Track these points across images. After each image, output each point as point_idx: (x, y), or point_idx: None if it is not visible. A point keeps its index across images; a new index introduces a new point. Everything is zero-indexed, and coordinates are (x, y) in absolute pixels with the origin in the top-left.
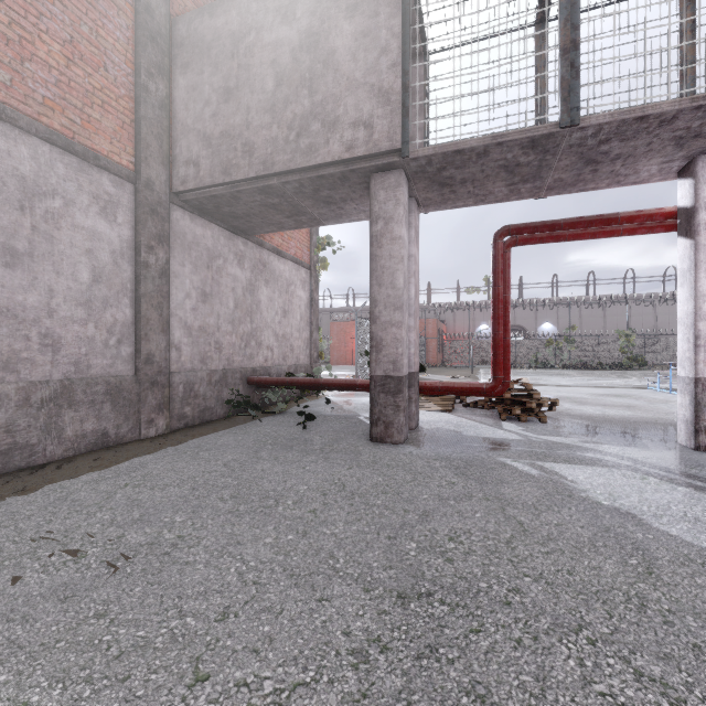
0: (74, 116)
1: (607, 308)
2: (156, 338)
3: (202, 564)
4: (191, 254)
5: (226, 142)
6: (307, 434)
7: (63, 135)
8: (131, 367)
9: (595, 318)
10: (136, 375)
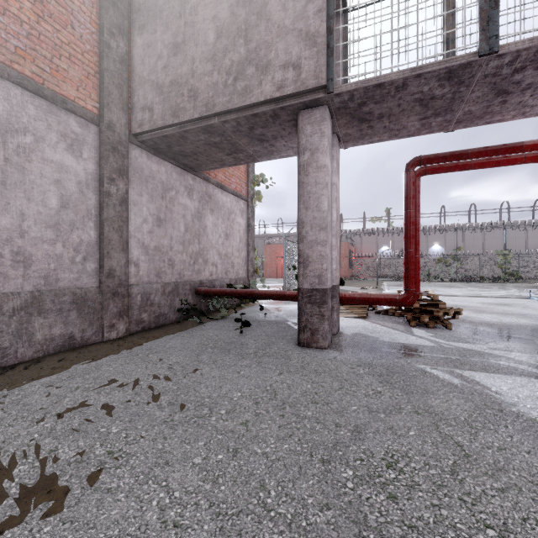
0: (44, 65)
1: (486, 233)
2: (116, 255)
3: (124, 492)
4: (148, 186)
5: (175, 89)
6: (243, 337)
7: (33, 81)
8: (95, 280)
9: (476, 241)
10: (99, 287)
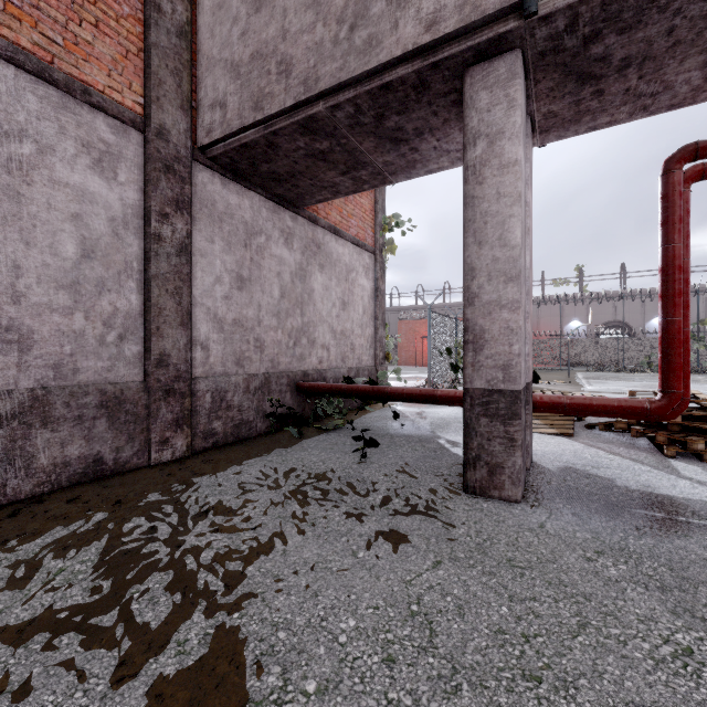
0: (53, 33)
1: None
2: (172, 333)
3: None
4: (222, 228)
5: (257, 66)
6: (366, 468)
7: (36, 57)
8: (139, 371)
9: None
10: (145, 381)
